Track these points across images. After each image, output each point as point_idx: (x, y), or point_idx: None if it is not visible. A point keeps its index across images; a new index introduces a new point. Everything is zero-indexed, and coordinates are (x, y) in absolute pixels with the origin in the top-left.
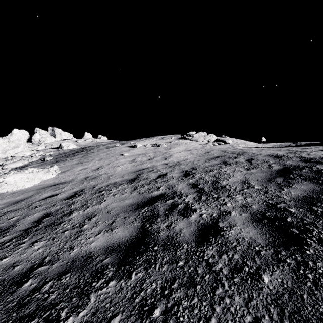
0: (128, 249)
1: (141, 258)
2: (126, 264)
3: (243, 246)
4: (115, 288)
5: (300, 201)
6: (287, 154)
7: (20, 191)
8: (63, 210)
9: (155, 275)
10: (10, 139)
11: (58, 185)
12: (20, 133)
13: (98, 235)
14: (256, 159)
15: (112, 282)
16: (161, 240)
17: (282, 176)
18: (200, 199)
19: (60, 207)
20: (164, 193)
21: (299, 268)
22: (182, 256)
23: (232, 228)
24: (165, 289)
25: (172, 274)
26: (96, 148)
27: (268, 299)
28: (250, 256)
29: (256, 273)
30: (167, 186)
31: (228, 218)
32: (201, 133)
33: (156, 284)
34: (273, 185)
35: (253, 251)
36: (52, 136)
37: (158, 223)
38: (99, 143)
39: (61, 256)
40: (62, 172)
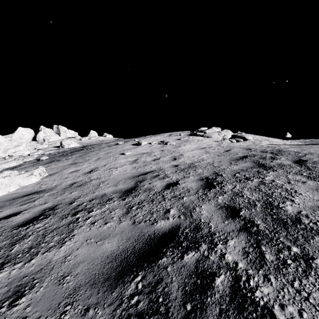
0: None
1: None
2: None
3: None
4: None
5: None
6: None
7: None
8: None
9: None
10: (13, 137)
11: (33, 196)
12: (25, 132)
13: None
14: (309, 160)
15: None
16: None
17: None
18: (262, 258)
19: None
20: (178, 226)
21: None
22: None
23: None
24: None
25: None
26: (98, 146)
27: None
28: None
29: None
30: (182, 210)
31: None
32: (215, 129)
33: None
34: None
35: None
36: (57, 134)
37: None
38: (103, 141)
39: None
40: (49, 175)
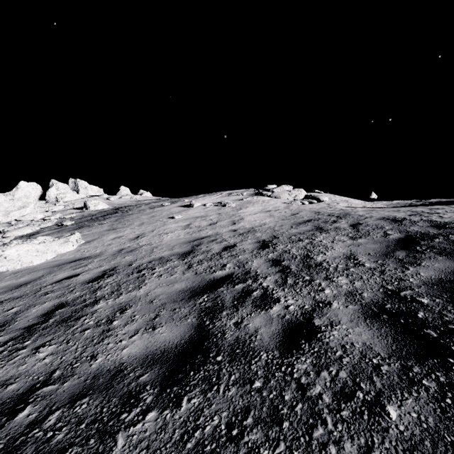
0: (177, 359)
1: (196, 374)
2: (174, 383)
3: (353, 357)
4: (156, 424)
5: (435, 286)
6: (410, 217)
7: (26, 270)
8: (84, 298)
9: (217, 403)
10: (15, 196)
11: (80, 262)
12: (29, 188)
13: (133, 337)
14: (364, 223)
15: (152, 413)
16: (227, 346)
17: (405, 249)
18: (285, 283)
19: (81, 293)
20: (232, 273)
21: (443, 396)
22: (260, 372)
23: (335, 328)
24: (233, 427)
25: (244, 401)
26: (136, 208)
27: (398, 448)
28: (365, 374)
29: (376, 402)
30: (237, 264)
31: (328, 312)
32: (285, 187)
33: (220, 419)
34: (393, 262)
35: (369, 366)
36: (75, 191)
37: (223, 319)
38: (140, 201)
39: (77, 369)
40: (86, 242)
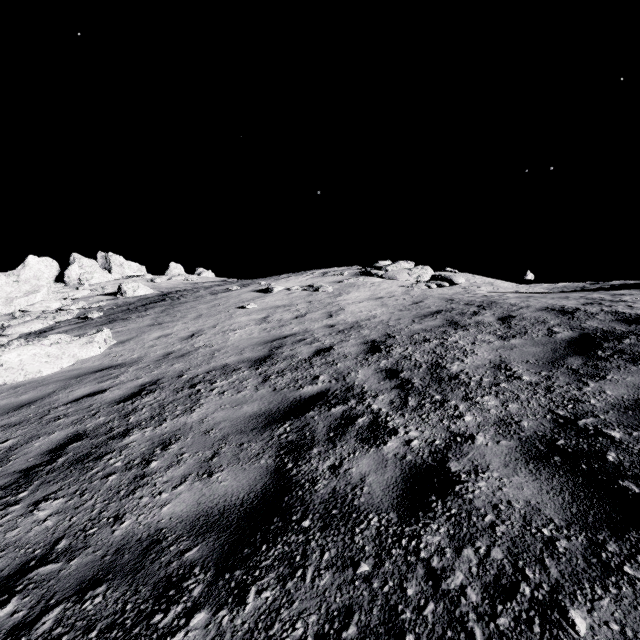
0: (243, 523)
1: (271, 548)
2: (236, 564)
3: (511, 525)
4: (206, 634)
5: (630, 411)
6: (585, 306)
7: (31, 383)
8: (111, 426)
9: (302, 598)
10: (21, 276)
11: (109, 371)
12: (41, 265)
13: (179, 488)
14: (518, 316)
15: (201, 615)
16: (318, 503)
17: (581, 355)
18: (405, 405)
19: (107, 418)
20: (327, 389)
21: None
22: (368, 548)
23: (482, 476)
24: None
25: (343, 597)
26: (191, 293)
27: None
28: (531, 553)
29: (552, 603)
30: (334, 375)
31: (470, 451)
32: (403, 264)
33: (305, 627)
34: (564, 374)
35: (537, 539)
36: (105, 269)
37: (313, 461)
38: (197, 283)
39: (92, 538)
40: (119, 343)
